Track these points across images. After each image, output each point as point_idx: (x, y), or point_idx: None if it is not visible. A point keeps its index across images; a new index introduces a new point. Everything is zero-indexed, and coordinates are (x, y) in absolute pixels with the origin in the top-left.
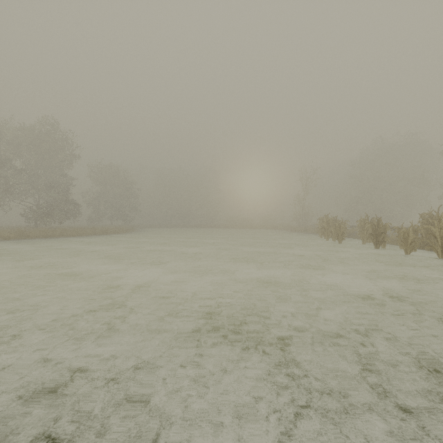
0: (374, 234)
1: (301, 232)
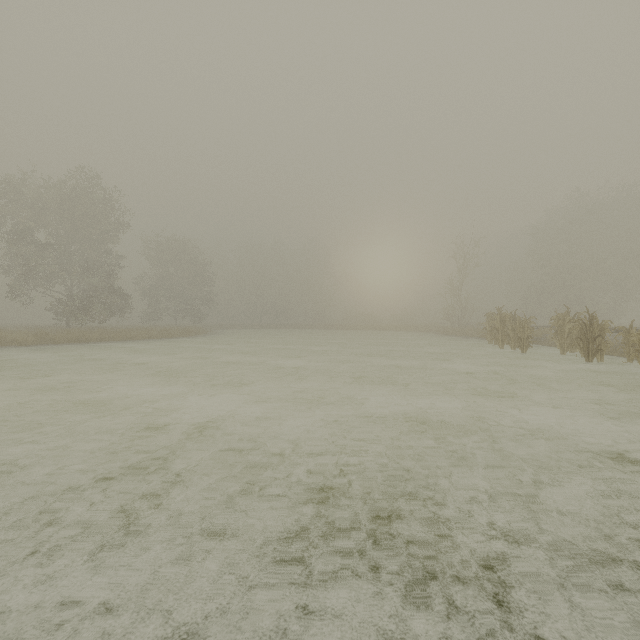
0: (583, 339)
1: (456, 336)
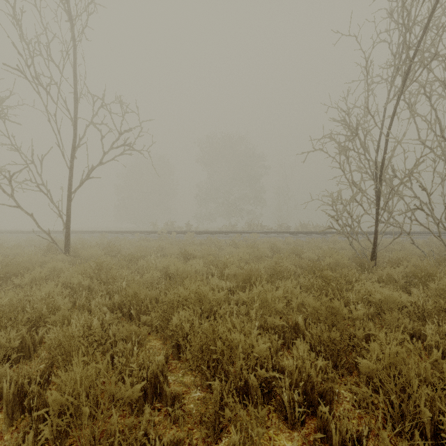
0: None
1: None
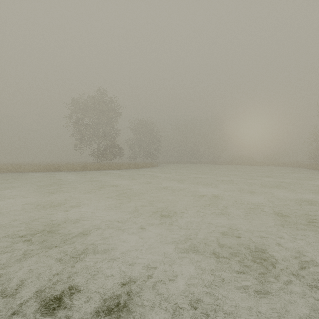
0: None
1: None
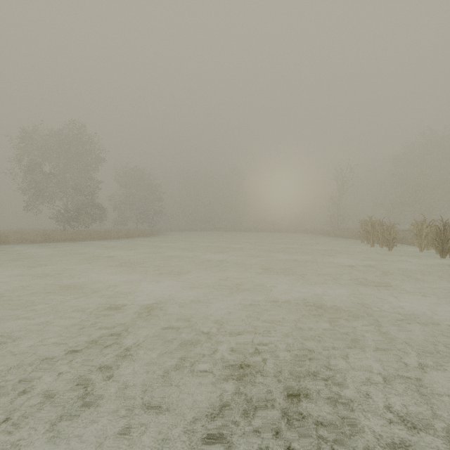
0: (438, 240)
1: (337, 237)
